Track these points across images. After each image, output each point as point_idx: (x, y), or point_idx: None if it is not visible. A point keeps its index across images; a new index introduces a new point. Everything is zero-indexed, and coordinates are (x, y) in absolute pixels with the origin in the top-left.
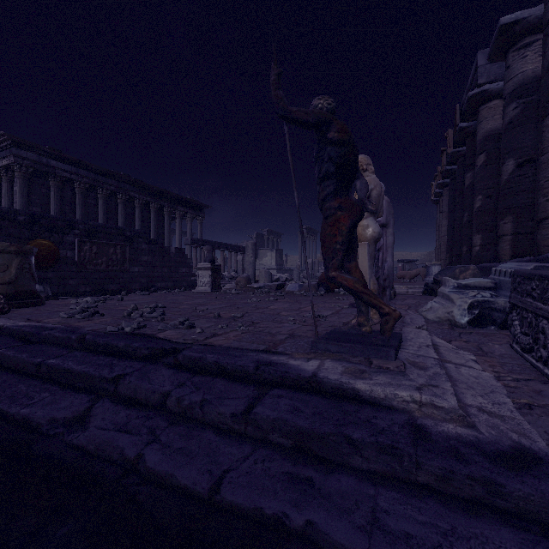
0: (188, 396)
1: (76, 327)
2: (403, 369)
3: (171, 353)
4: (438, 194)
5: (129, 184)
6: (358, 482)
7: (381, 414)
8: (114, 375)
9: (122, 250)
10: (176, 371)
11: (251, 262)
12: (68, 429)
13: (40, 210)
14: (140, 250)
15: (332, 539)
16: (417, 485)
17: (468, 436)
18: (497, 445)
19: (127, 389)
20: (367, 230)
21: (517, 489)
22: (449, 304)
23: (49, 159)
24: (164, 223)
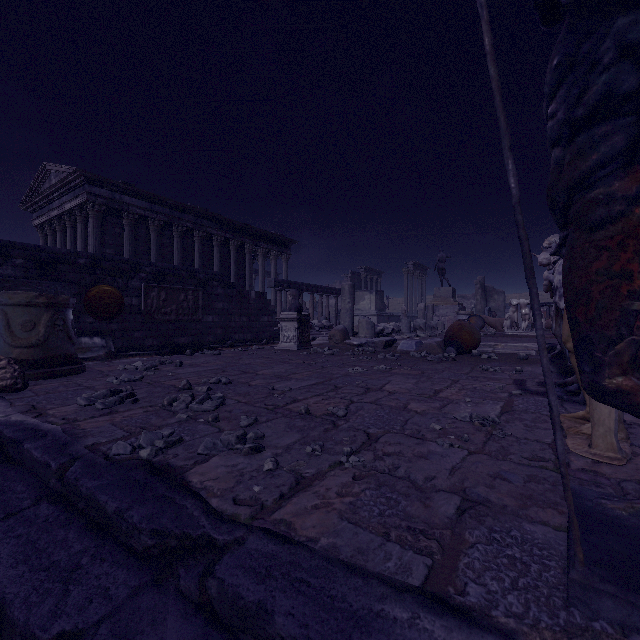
0: None
1: (77, 434)
2: None
3: (200, 550)
4: None
5: (206, 219)
6: None
7: None
8: (53, 632)
9: (194, 296)
10: (197, 635)
11: (348, 310)
12: None
13: (114, 252)
14: (214, 296)
15: None
16: None
17: None
18: None
19: None
20: None
21: None
22: None
23: (122, 196)
24: (245, 263)
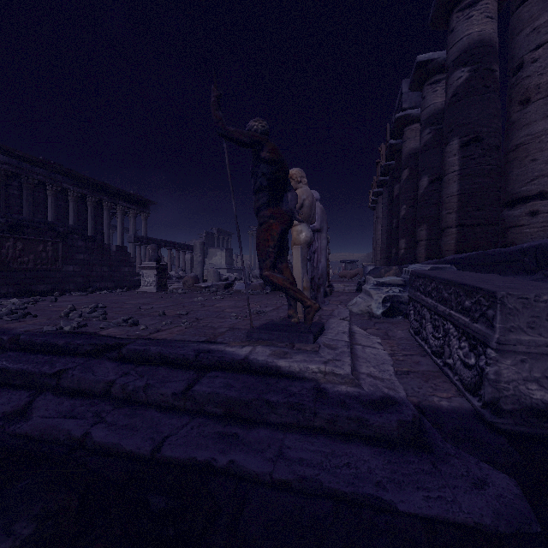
0: (132, 383)
1: (7, 328)
2: (317, 349)
3: (114, 348)
4: (375, 201)
5: (61, 174)
6: (272, 432)
7: (295, 383)
8: (56, 370)
9: (53, 248)
10: (120, 363)
11: (199, 262)
12: (8, 422)
13: None
14: (75, 248)
15: (247, 469)
16: (314, 429)
17: (354, 392)
18: (372, 396)
19: (70, 381)
20: (301, 235)
21: (376, 421)
22: (369, 299)
23: None
24: (103, 218)
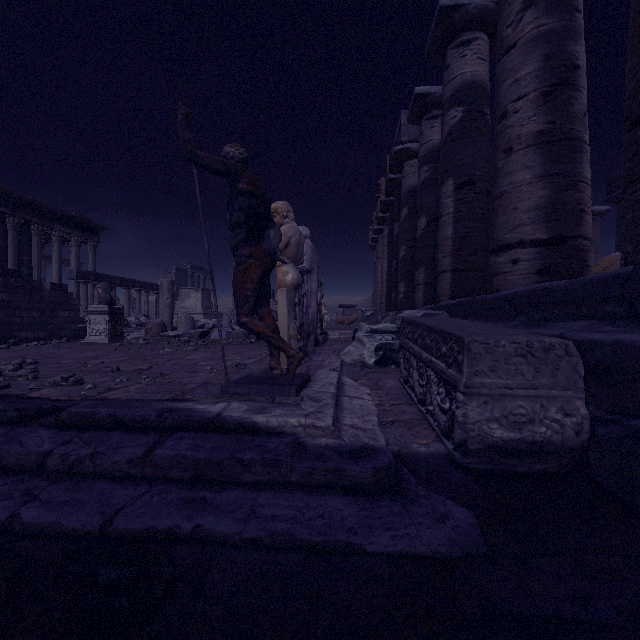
0: (75, 452)
1: None
2: (299, 402)
3: (50, 413)
4: (375, 239)
5: None
6: (245, 492)
7: (273, 439)
8: None
9: None
10: (58, 430)
11: (167, 305)
12: None
13: None
14: None
15: (215, 532)
16: (290, 484)
17: (334, 444)
18: (351, 446)
19: None
20: (287, 276)
21: (352, 470)
22: (361, 348)
23: None
24: (31, 246)
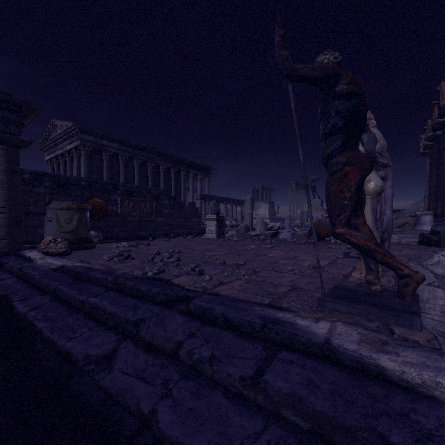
0: (198, 350)
1: (113, 269)
2: (437, 345)
3: (183, 300)
4: (428, 146)
5: (155, 154)
6: None
7: (420, 407)
8: (136, 318)
9: (150, 205)
10: (187, 318)
11: (249, 214)
12: (98, 366)
13: (97, 177)
14: (163, 205)
15: None
16: None
17: None
18: None
19: (146, 333)
20: (369, 184)
21: None
22: None
23: (102, 140)
24: (180, 183)
